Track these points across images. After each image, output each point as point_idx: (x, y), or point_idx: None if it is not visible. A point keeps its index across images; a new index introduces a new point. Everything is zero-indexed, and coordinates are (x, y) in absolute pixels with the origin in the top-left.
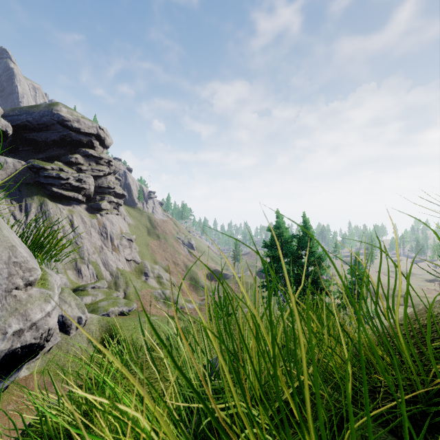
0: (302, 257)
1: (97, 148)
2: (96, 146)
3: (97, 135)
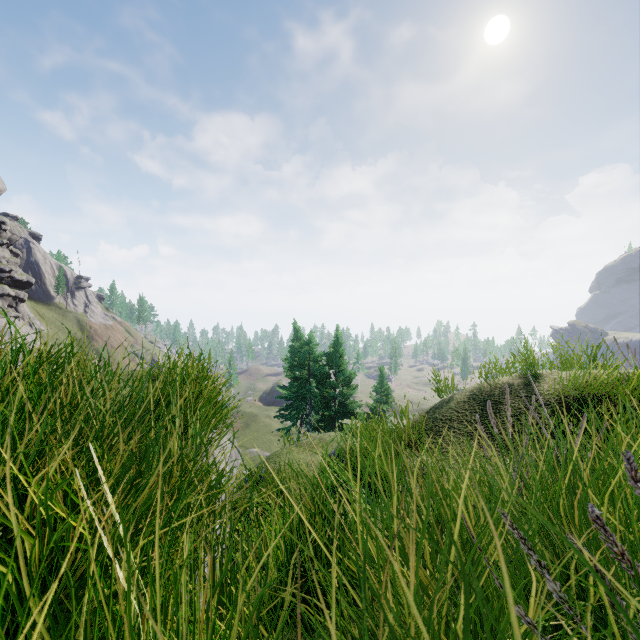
0: (328, 377)
1: None
2: None
3: None
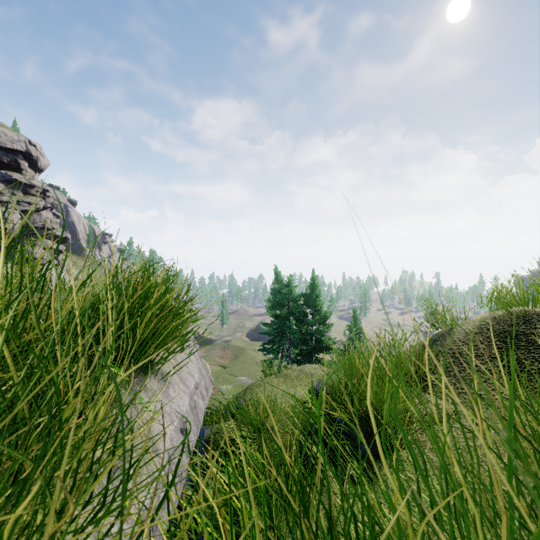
0: (306, 315)
1: (25, 172)
2: (24, 169)
3: (26, 152)
